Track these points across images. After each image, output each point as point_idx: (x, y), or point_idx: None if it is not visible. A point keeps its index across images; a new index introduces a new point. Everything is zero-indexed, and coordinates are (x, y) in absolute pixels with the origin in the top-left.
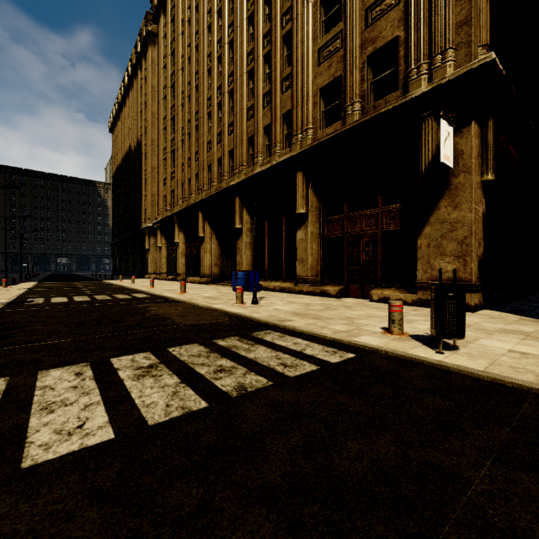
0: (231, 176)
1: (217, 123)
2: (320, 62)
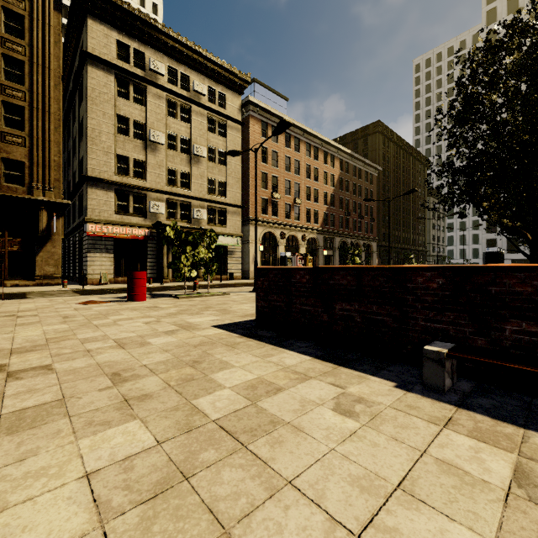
0: None
1: None
2: None
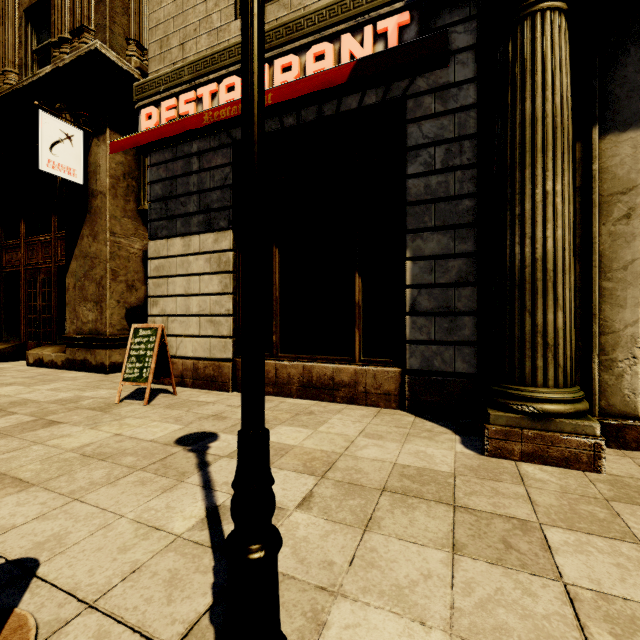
0: None
1: None
2: None
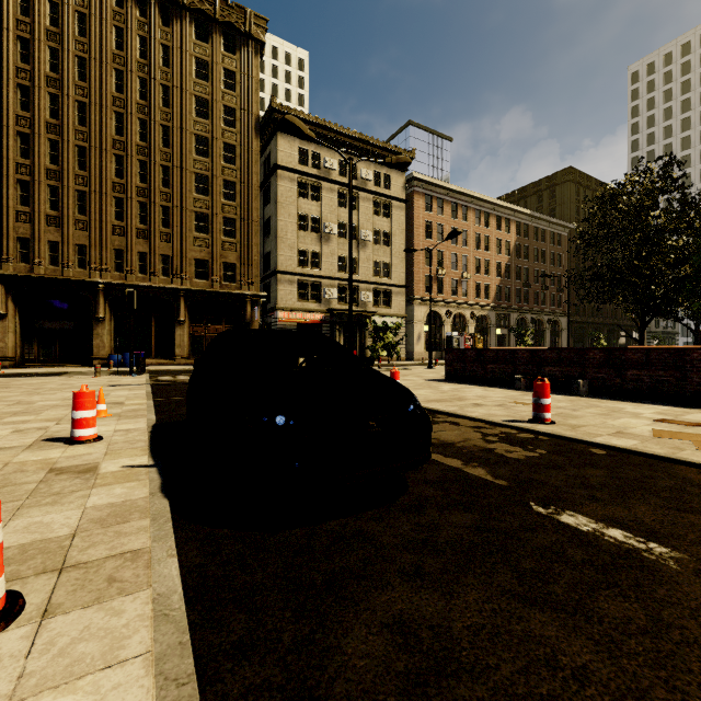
0: (76, 266)
1: (47, 203)
2: (195, 245)
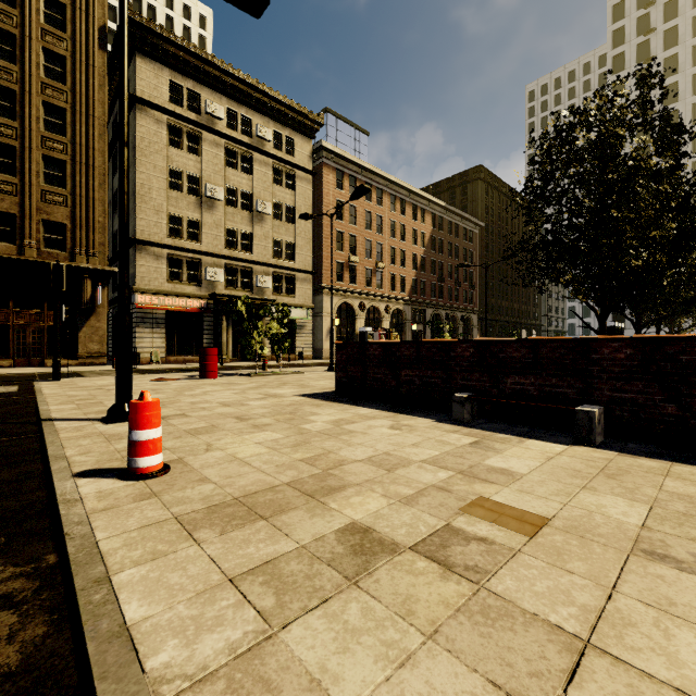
0: None
1: None
2: None
